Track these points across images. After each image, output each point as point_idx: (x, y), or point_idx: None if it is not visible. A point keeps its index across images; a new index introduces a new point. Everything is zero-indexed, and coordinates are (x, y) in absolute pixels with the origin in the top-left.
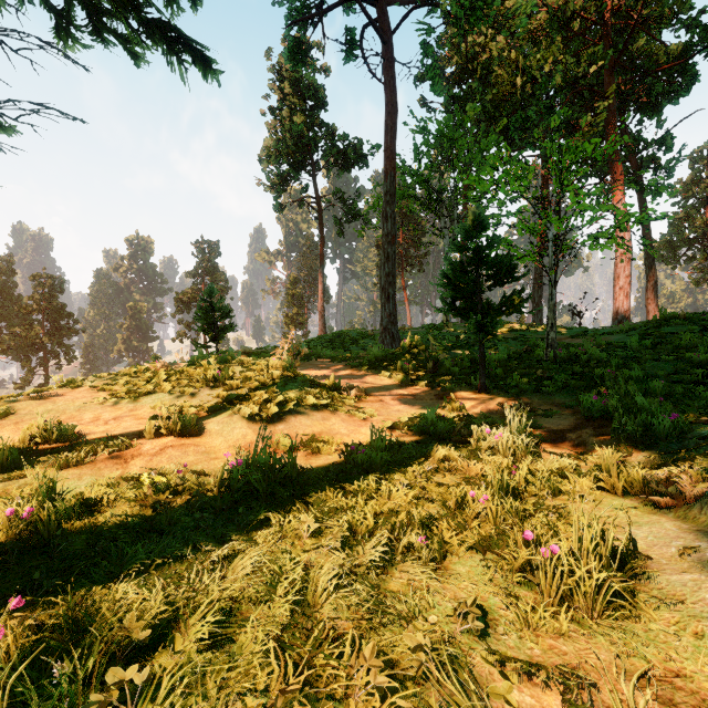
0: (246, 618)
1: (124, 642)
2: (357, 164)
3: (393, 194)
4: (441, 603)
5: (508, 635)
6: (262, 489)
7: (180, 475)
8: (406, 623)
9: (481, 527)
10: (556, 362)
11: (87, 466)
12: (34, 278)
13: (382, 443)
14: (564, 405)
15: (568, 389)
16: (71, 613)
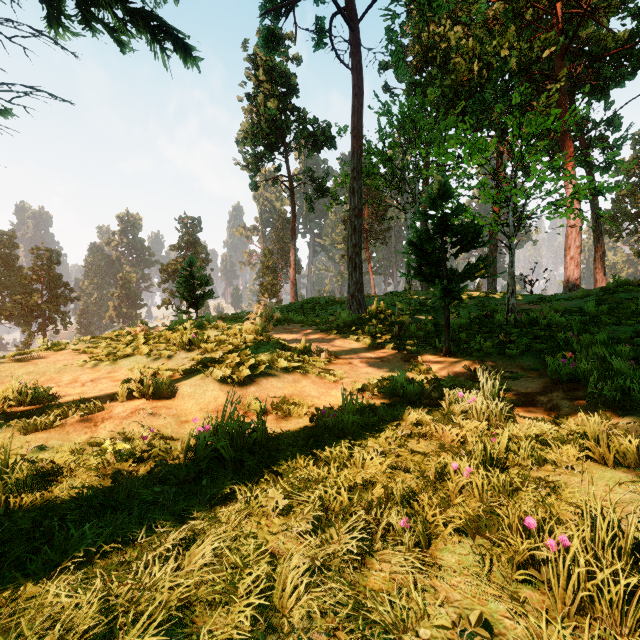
0: (197, 633)
1: None
2: (326, 145)
3: (359, 170)
4: (433, 608)
5: None
6: (230, 457)
7: (146, 440)
8: (393, 639)
9: (467, 504)
10: (517, 326)
11: (56, 429)
12: (34, 251)
13: (353, 407)
14: (529, 368)
15: (531, 353)
16: None
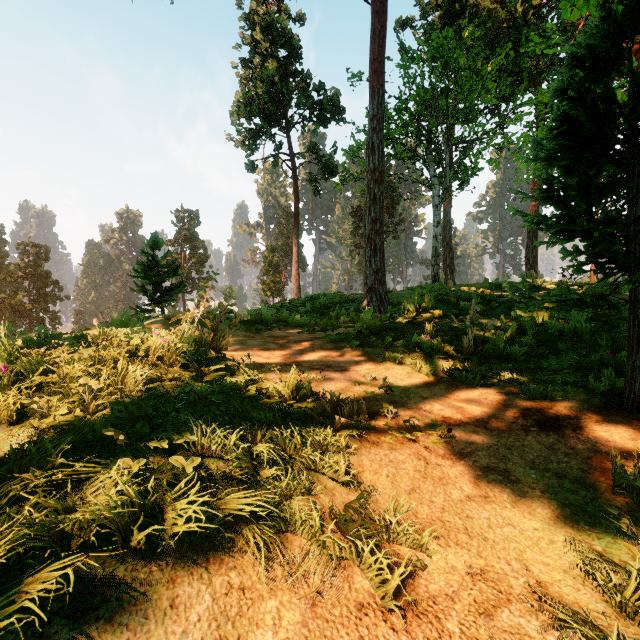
0: None
1: None
2: (334, 117)
3: (381, 119)
4: None
5: None
6: None
7: None
8: None
9: None
10: None
11: None
12: (19, 246)
13: None
14: None
15: None
16: None
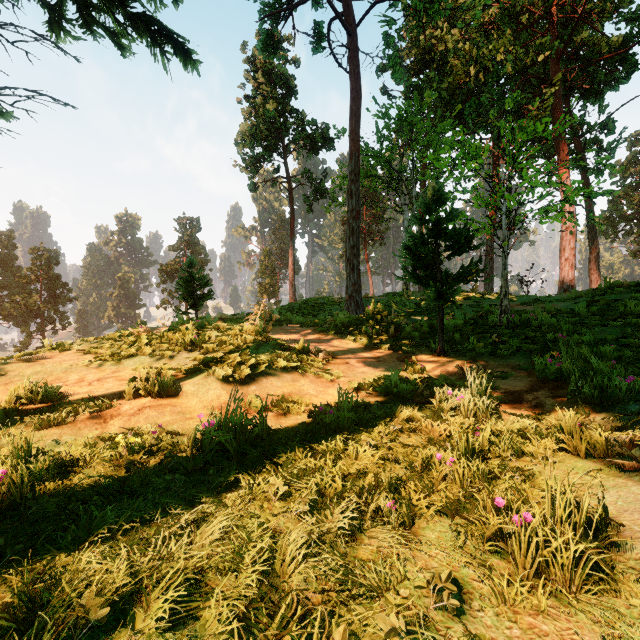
0: (211, 591)
1: (80, 622)
2: (325, 147)
3: (357, 173)
4: (413, 573)
5: (484, 611)
6: (233, 450)
7: (155, 435)
8: (377, 597)
9: (449, 490)
10: (510, 327)
11: (68, 426)
12: (33, 251)
13: (349, 404)
14: (519, 367)
15: (521, 353)
16: (26, 589)
